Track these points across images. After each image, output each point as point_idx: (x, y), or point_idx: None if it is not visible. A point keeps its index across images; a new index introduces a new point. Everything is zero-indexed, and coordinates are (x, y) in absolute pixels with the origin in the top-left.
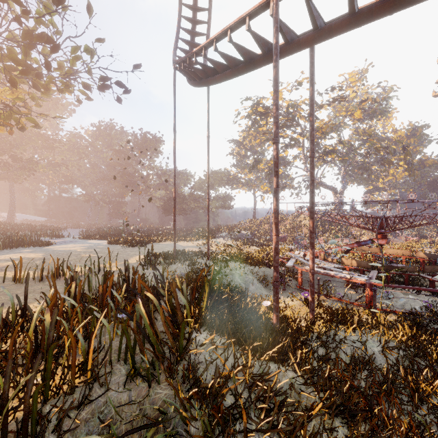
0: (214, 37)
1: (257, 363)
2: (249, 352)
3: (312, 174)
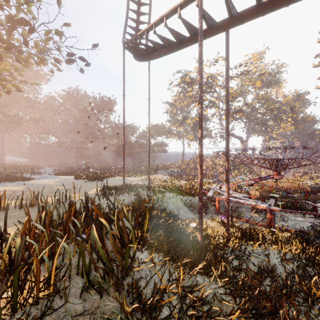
0: (153, 23)
1: (187, 276)
2: (181, 269)
3: (227, 127)
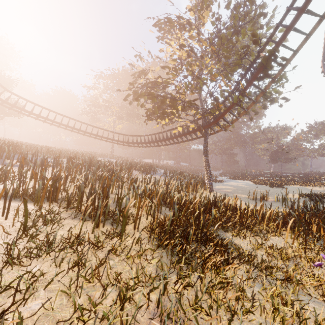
0: None
1: None
2: None
3: None
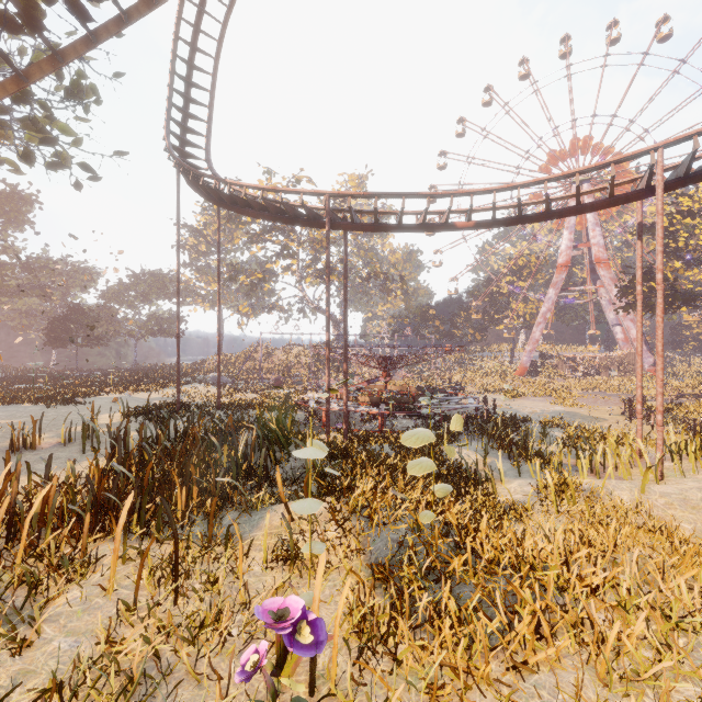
0: (262, 187)
1: None
2: (339, 440)
3: (346, 326)
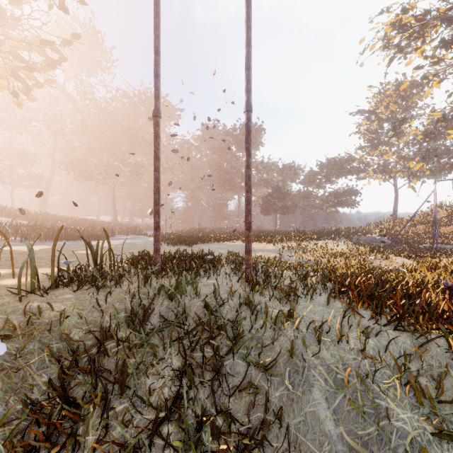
0: None
1: None
2: None
3: None
